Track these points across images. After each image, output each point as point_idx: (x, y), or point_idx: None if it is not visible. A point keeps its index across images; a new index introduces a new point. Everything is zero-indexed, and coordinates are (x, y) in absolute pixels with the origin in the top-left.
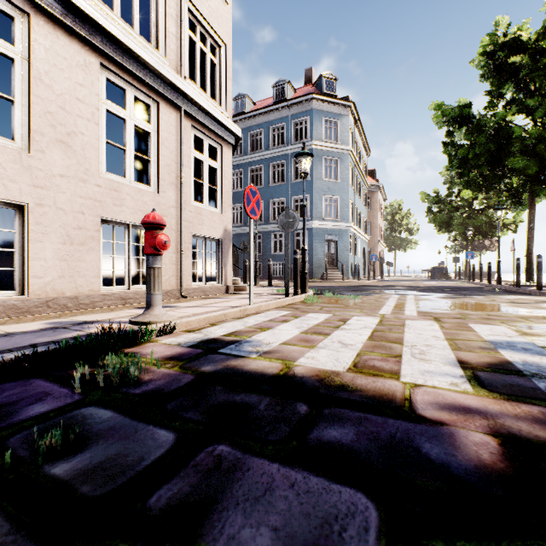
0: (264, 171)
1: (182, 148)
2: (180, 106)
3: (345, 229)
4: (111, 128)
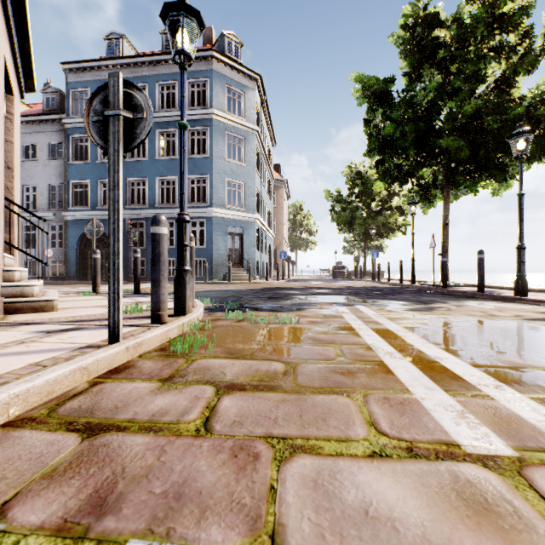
0: (148, 138)
1: None
2: None
3: (252, 221)
4: None
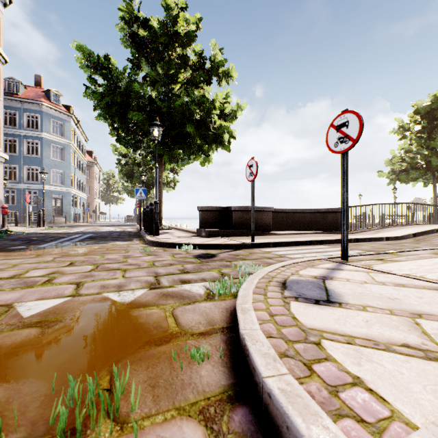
0: None
1: None
2: None
3: (69, 191)
4: None
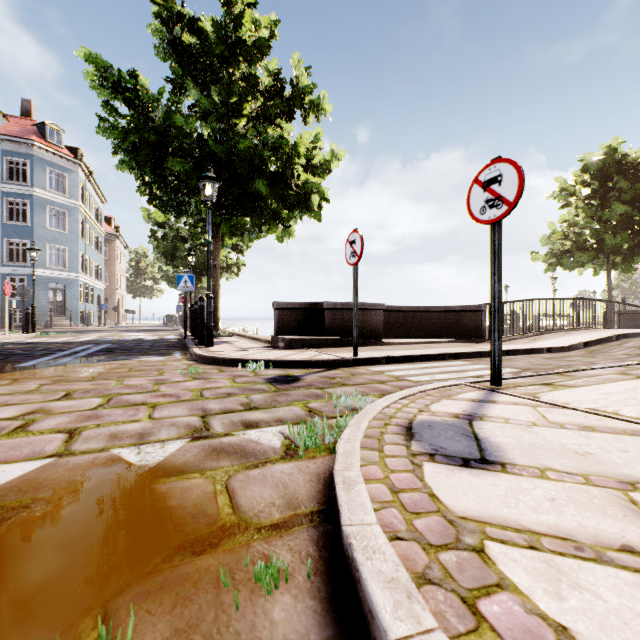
0: None
1: None
2: None
3: (75, 278)
4: None
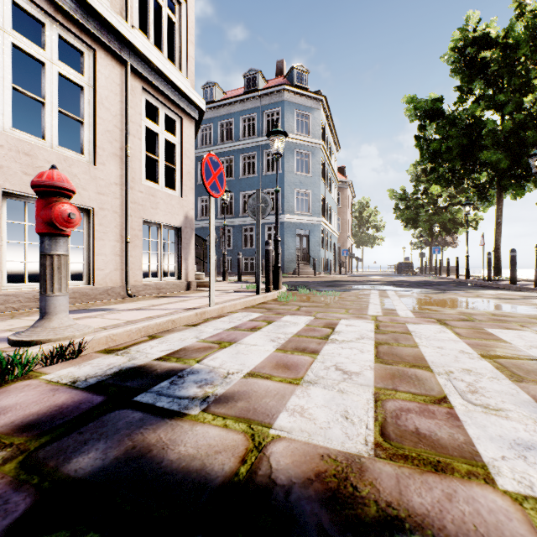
0: (234, 162)
1: (129, 112)
2: (125, 60)
3: (317, 223)
4: (59, 104)
